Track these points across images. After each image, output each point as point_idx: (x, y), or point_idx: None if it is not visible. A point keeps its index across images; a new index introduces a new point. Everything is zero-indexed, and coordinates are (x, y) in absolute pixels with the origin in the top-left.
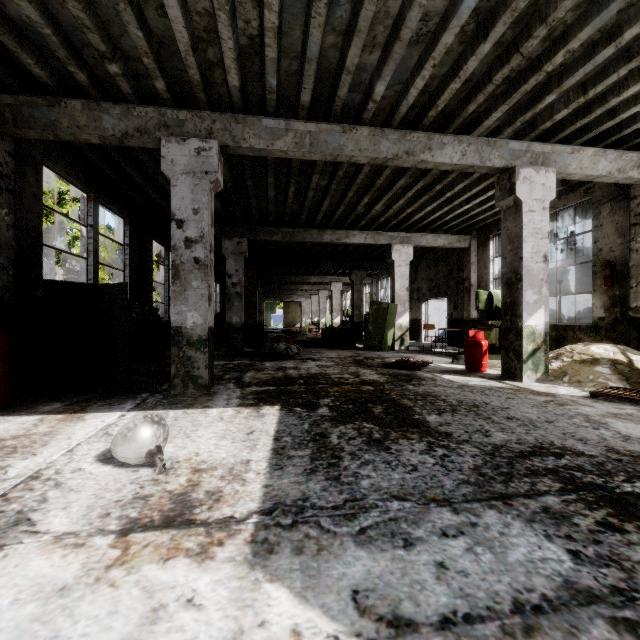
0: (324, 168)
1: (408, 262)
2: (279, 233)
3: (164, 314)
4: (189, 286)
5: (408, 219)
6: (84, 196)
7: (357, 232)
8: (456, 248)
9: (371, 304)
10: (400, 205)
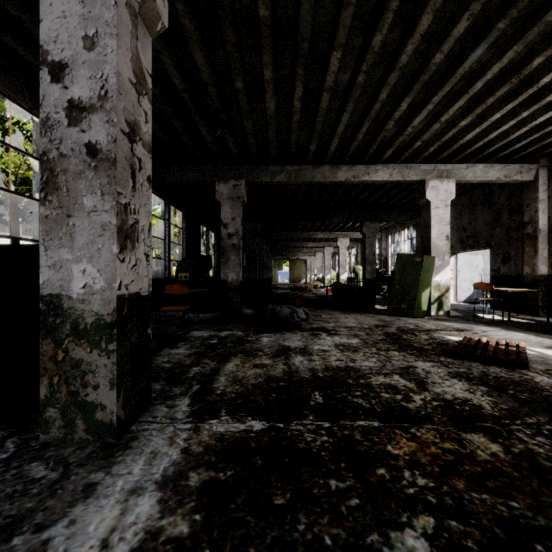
0: (349, 40)
1: (448, 202)
2: (283, 172)
3: (164, 270)
4: (76, 207)
5: (454, 142)
6: (36, 121)
7: (380, 166)
8: (507, 185)
9: (398, 257)
10: (449, 117)
